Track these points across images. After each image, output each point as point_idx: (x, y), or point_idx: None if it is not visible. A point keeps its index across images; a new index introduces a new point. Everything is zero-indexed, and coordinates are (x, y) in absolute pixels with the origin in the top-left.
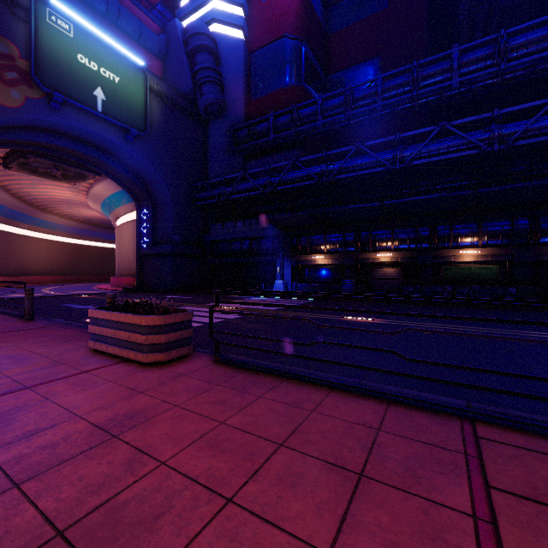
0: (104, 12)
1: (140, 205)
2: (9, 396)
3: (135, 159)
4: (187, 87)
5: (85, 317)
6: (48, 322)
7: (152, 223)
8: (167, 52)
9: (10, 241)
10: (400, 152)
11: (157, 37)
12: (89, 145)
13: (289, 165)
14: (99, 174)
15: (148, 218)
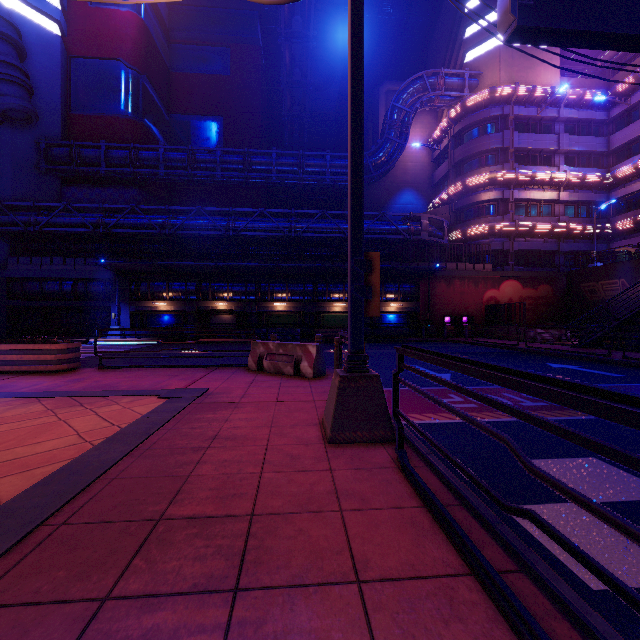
0: None
1: None
2: None
3: None
4: None
5: None
6: None
7: None
8: None
9: None
10: (233, 223)
11: None
12: None
13: (128, 210)
14: None
15: None
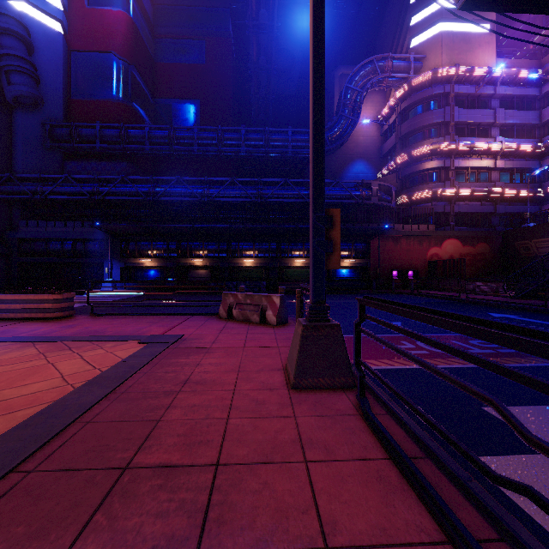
0: None
1: None
2: None
3: None
4: None
5: None
6: None
7: None
8: None
9: None
10: (207, 190)
11: None
12: None
13: (119, 180)
14: None
15: None
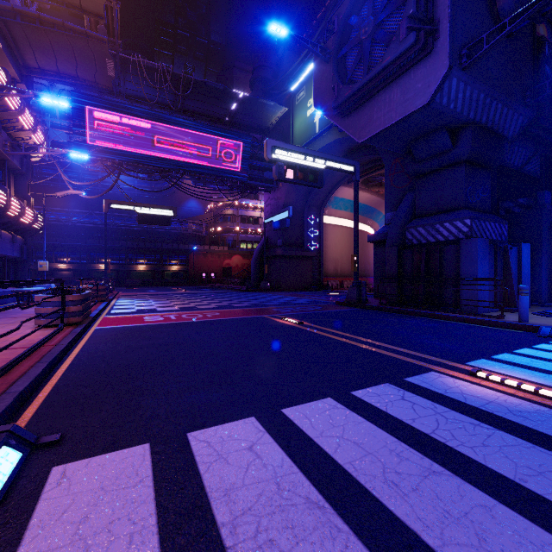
0: None
1: None
2: None
3: None
4: None
5: None
6: None
7: None
8: None
9: None
10: (71, 218)
11: None
12: None
13: None
14: None
15: None
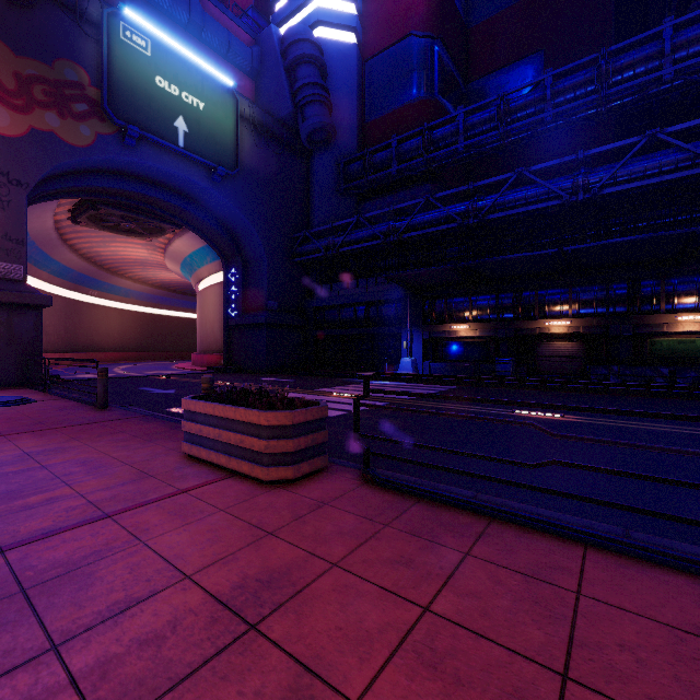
0: (186, 23)
1: (228, 263)
2: (84, 529)
3: (223, 205)
4: (285, 111)
5: (167, 405)
6: (125, 412)
7: (243, 285)
8: (260, 68)
9: (79, 311)
10: (583, 178)
11: (248, 50)
12: (168, 191)
13: (421, 204)
14: (180, 226)
15: (237, 280)
